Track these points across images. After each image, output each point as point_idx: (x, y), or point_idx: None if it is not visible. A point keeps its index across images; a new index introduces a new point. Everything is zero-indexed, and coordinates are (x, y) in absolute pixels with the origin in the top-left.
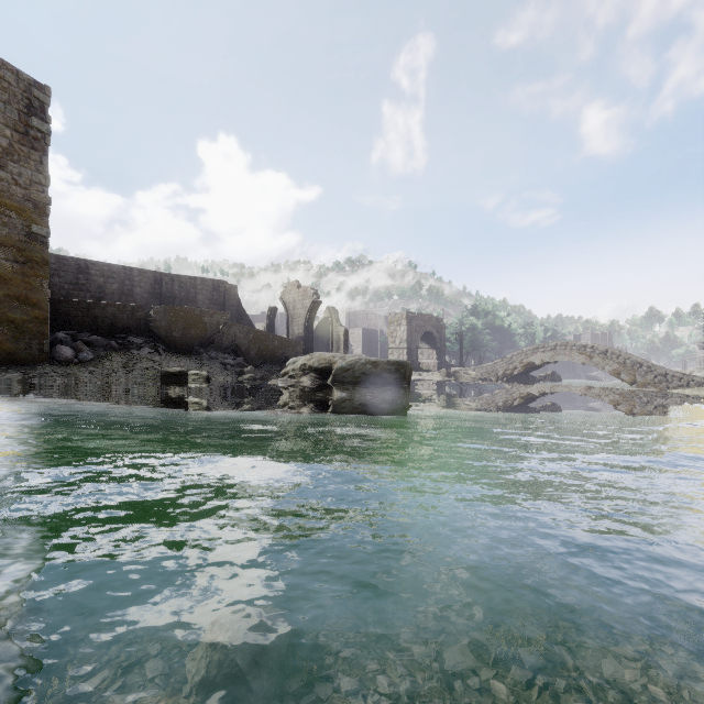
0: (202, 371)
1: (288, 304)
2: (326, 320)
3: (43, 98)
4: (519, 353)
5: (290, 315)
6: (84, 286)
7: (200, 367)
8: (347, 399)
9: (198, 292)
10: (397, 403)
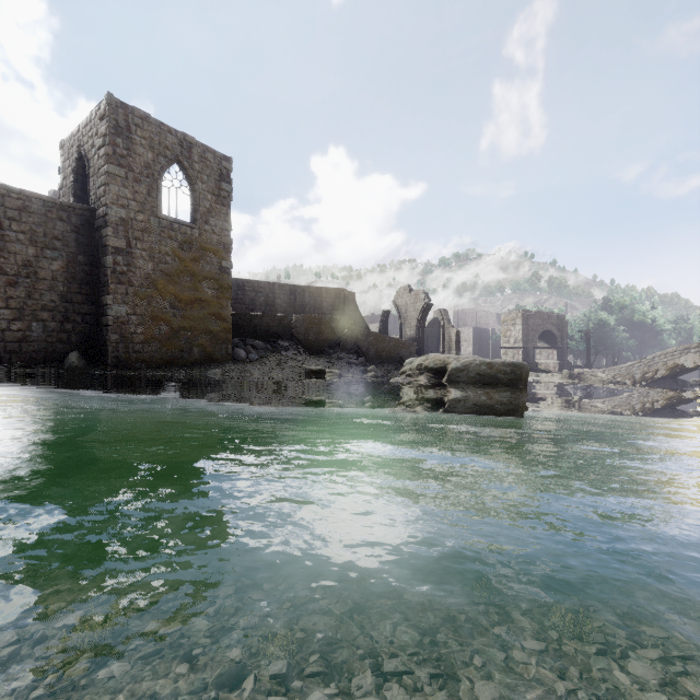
0: (334, 369)
1: (401, 307)
2: (435, 321)
3: (228, 167)
4: (663, 354)
5: (403, 317)
6: (241, 300)
7: (332, 366)
8: (461, 398)
9: (323, 300)
10: (513, 403)
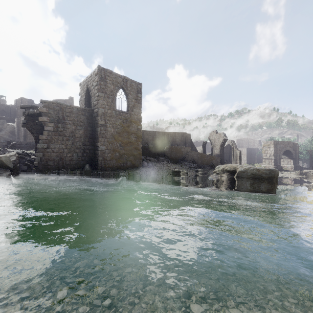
0: (183, 170)
1: (212, 140)
2: (228, 145)
3: (140, 87)
4: None
5: (213, 145)
6: (142, 139)
7: (182, 168)
8: (243, 184)
9: (176, 137)
10: (270, 188)
